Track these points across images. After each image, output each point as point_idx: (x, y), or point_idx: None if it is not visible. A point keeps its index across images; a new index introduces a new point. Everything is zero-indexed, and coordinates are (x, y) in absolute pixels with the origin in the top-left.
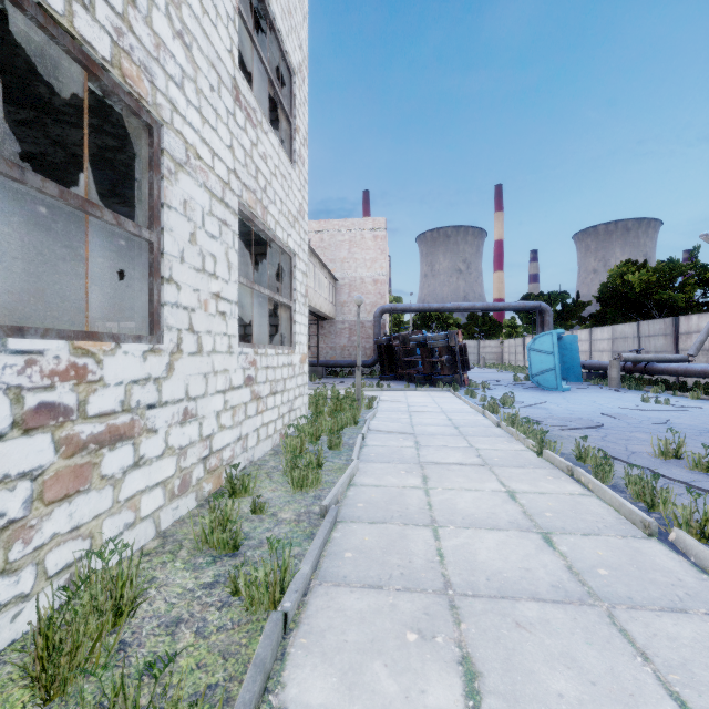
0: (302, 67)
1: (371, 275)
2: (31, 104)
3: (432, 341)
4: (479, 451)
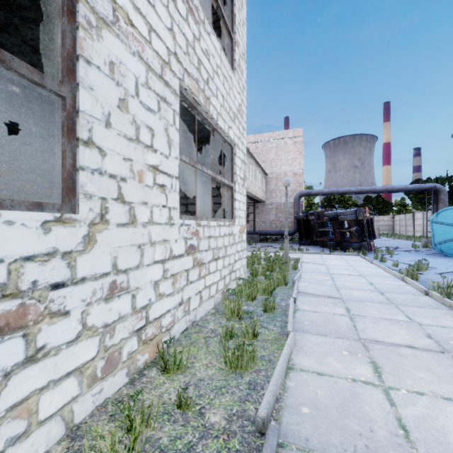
0: None
1: (292, 170)
2: None
3: (343, 216)
4: (423, 327)
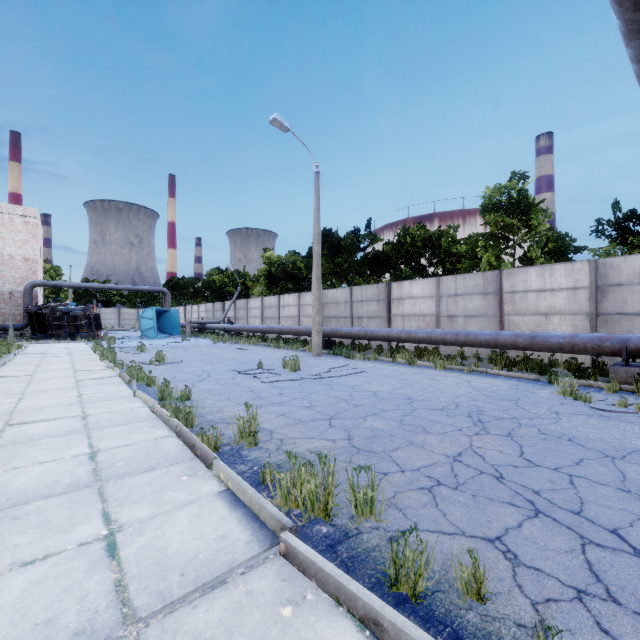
0: None
1: (22, 253)
2: None
3: (74, 311)
4: (72, 354)
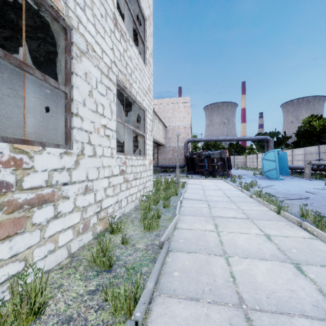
0: (150, 17)
1: (183, 124)
2: (9, 26)
3: (213, 155)
4: (243, 210)
